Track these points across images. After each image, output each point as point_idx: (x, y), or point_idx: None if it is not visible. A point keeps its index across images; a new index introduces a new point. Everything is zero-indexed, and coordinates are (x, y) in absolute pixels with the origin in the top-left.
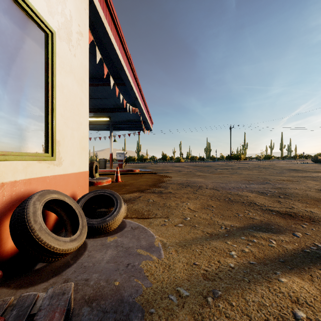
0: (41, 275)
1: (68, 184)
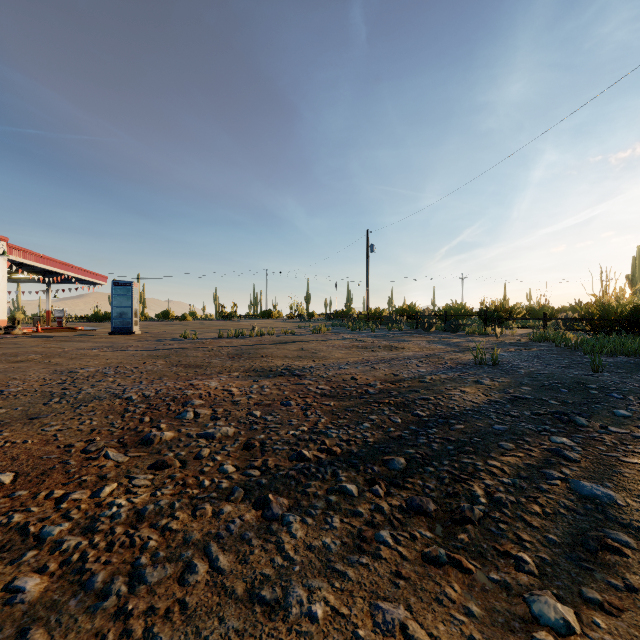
0: None
1: None
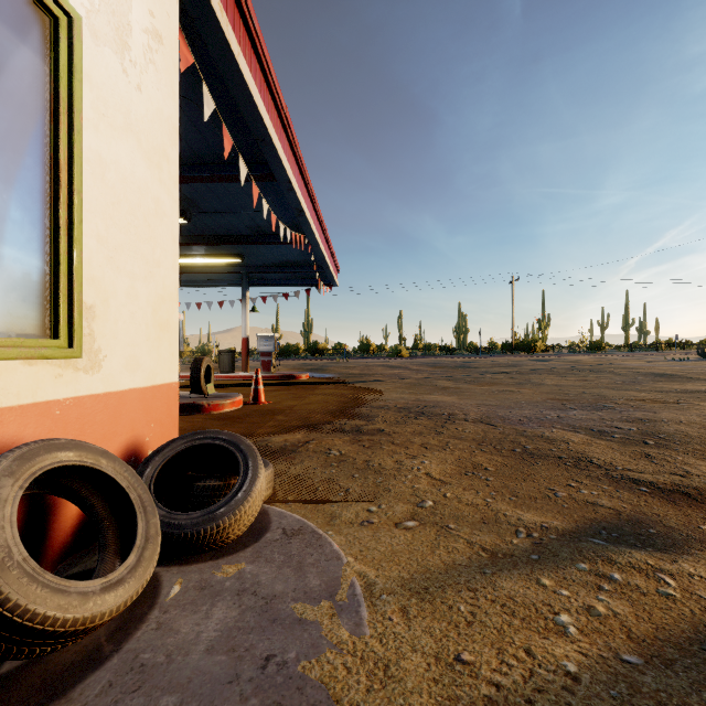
0: (10, 700)
1: (121, 419)
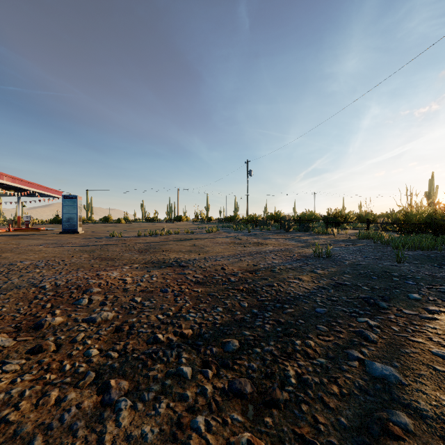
0: None
1: None
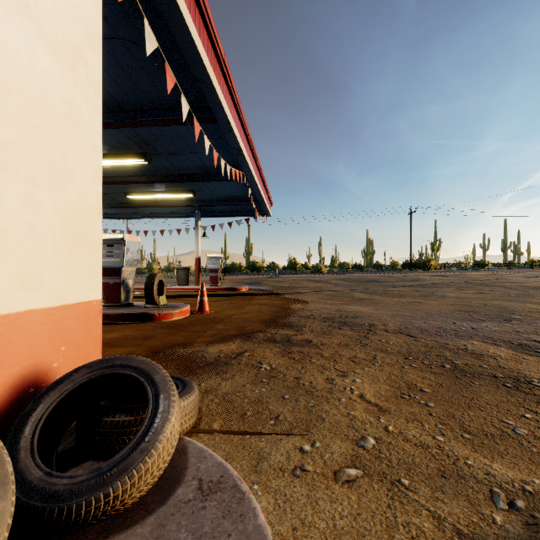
0: None
1: (12, 346)
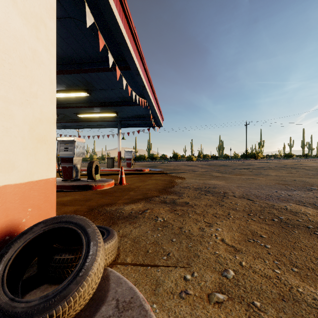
0: None
1: None
